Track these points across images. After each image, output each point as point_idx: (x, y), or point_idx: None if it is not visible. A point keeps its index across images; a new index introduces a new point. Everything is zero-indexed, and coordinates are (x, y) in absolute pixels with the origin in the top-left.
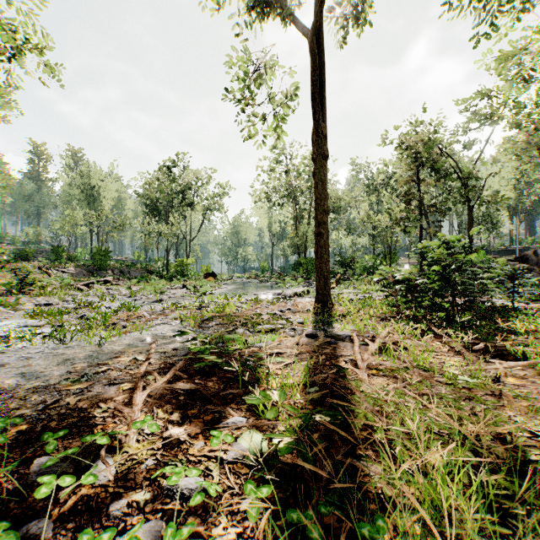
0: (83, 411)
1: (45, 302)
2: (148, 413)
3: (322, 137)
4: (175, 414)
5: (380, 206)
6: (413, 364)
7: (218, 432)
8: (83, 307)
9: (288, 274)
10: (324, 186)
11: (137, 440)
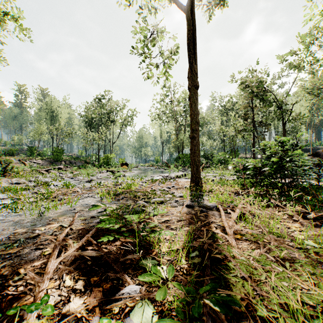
0: (3, 278)
1: (16, 182)
2: (57, 280)
3: (195, 73)
4: (80, 282)
5: (228, 122)
6: (265, 229)
7: (108, 319)
8: (40, 185)
9: (172, 164)
10: (196, 105)
11: (39, 314)
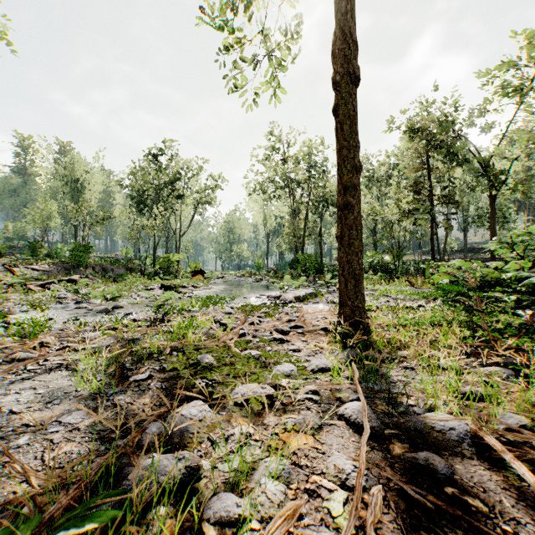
0: None
1: None
2: None
3: (352, 42)
4: None
5: (381, 200)
6: None
7: None
8: None
9: (285, 272)
10: (354, 126)
11: None
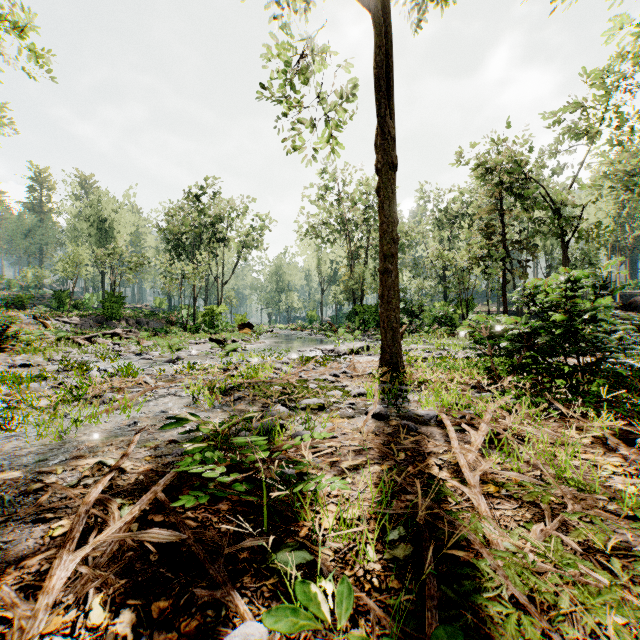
0: None
1: (23, 362)
2: (72, 606)
3: (390, 139)
4: (124, 615)
5: (452, 243)
6: (547, 470)
7: None
8: (71, 369)
9: (341, 325)
10: (392, 205)
11: None
